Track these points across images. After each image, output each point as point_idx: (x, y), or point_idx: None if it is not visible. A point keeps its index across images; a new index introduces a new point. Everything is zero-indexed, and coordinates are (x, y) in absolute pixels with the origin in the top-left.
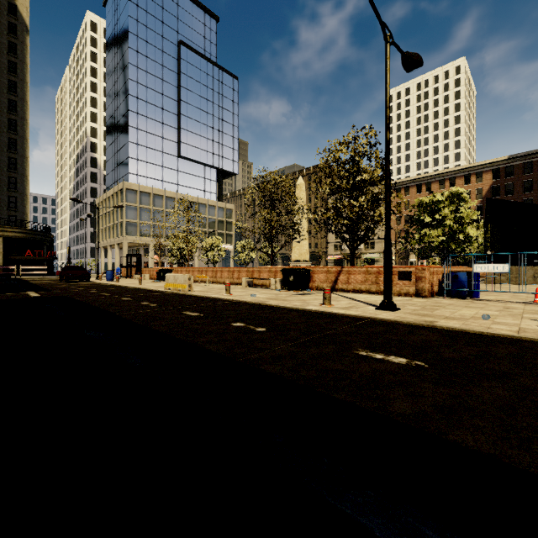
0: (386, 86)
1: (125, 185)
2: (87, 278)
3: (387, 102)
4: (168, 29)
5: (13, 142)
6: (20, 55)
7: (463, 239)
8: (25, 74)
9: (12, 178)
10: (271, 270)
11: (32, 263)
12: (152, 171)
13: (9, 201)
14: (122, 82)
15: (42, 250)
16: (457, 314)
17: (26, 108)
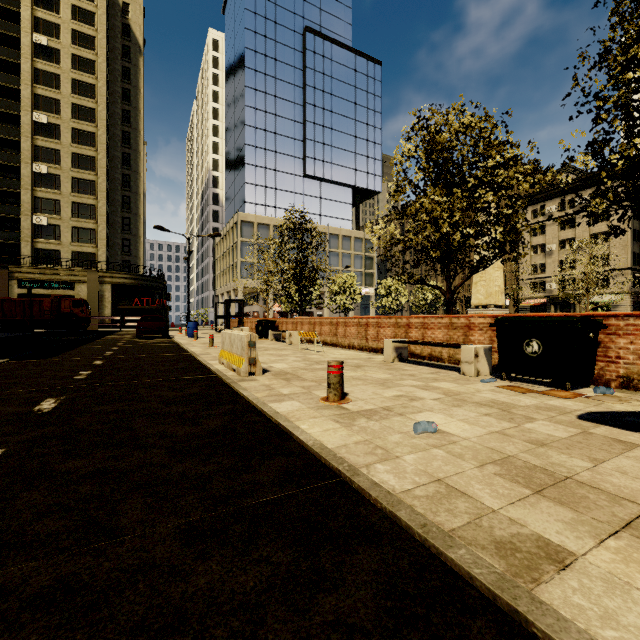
0: None
1: (240, 216)
2: (163, 333)
3: None
4: (291, 16)
5: (127, 178)
6: (133, 80)
7: None
8: (138, 101)
9: (126, 219)
10: (455, 322)
11: (143, 313)
12: (272, 197)
13: (123, 244)
14: (238, 94)
15: (153, 298)
16: None
17: (139, 138)
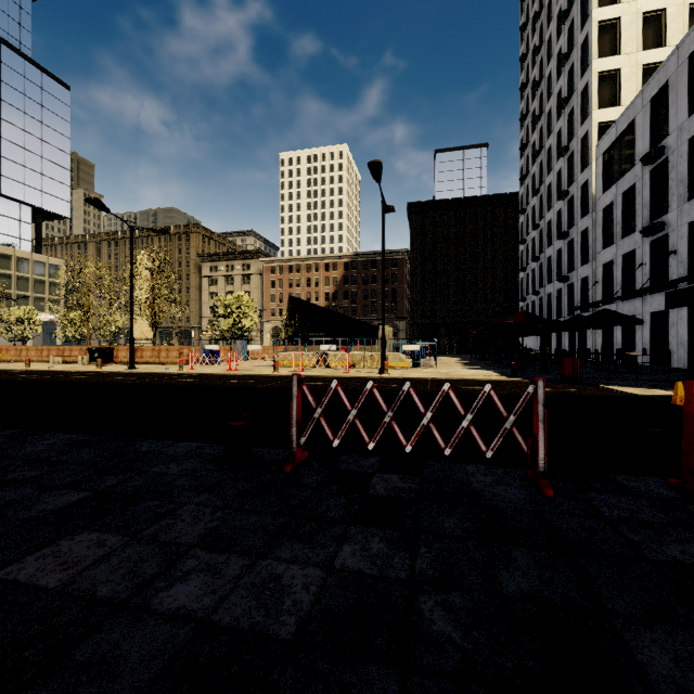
0: (131, 252)
1: None
2: None
3: (131, 261)
4: None
5: None
6: None
7: (247, 327)
8: None
9: None
10: (83, 348)
11: None
12: None
13: None
14: None
15: None
16: (162, 369)
17: None
